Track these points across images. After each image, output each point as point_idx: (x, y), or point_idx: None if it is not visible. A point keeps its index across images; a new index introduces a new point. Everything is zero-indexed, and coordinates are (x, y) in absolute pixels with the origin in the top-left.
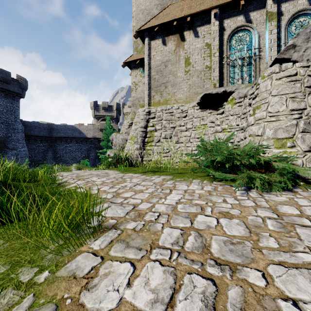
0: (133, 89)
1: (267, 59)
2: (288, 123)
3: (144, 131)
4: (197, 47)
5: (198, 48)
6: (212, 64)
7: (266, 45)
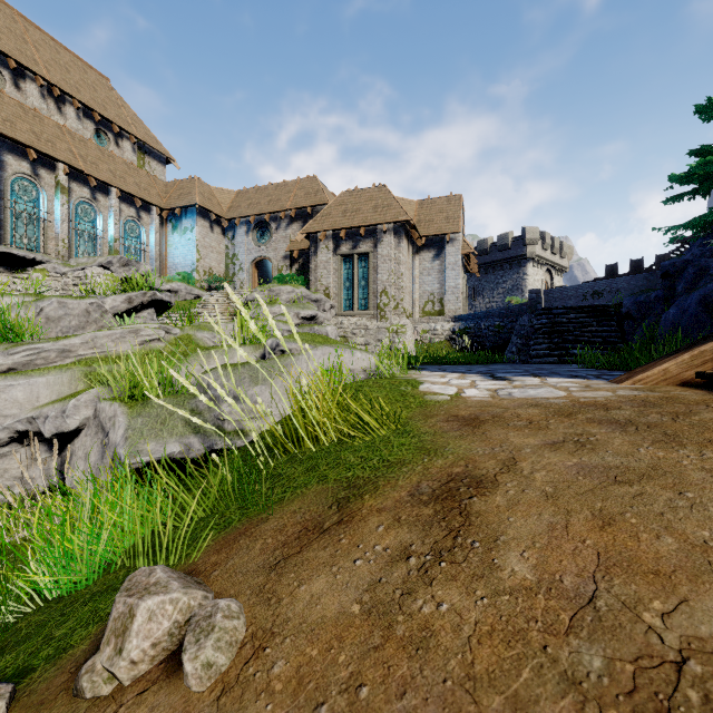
0: None
1: (59, 230)
2: None
3: None
4: None
5: None
6: None
7: (57, 214)
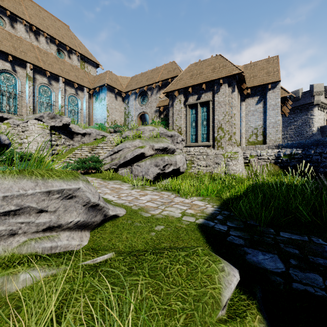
0: None
1: (27, 101)
2: (42, 145)
3: None
4: None
5: None
6: None
7: (27, 92)
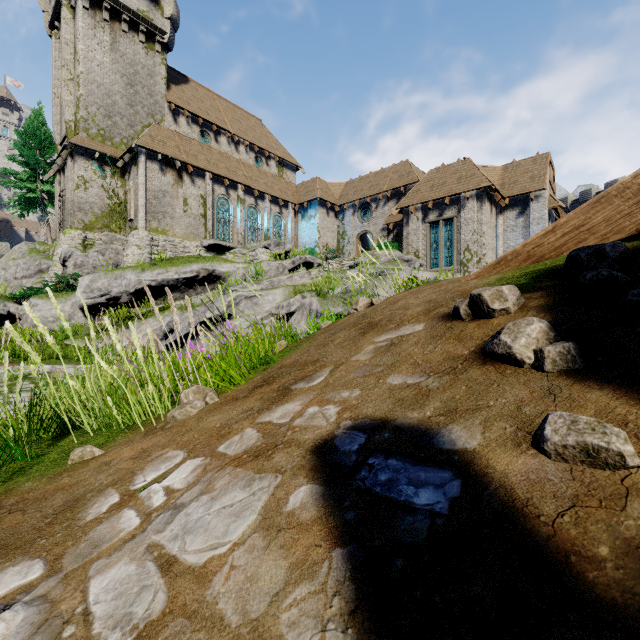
0: (80, 186)
1: (239, 227)
2: None
3: (151, 258)
4: (193, 193)
5: (194, 195)
6: (208, 216)
7: (238, 217)
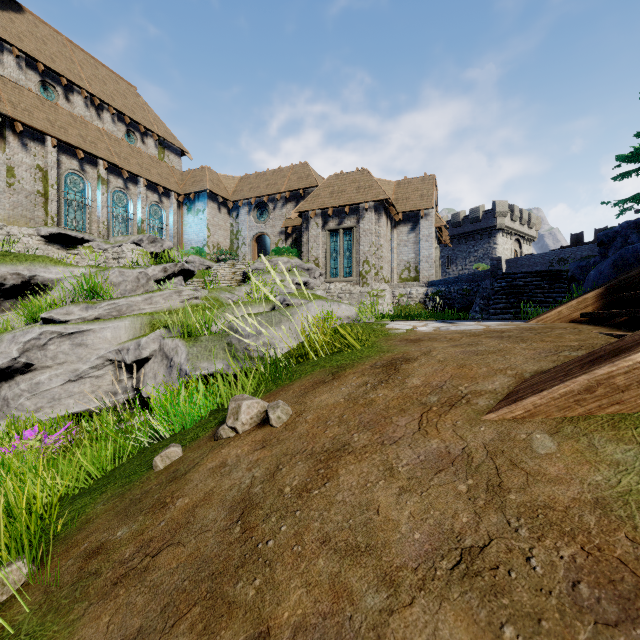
0: None
1: (100, 214)
2: None
3: None
4: (25, 162)
5: (27, 164)
6: (50, 195)
7: (99, 202)
